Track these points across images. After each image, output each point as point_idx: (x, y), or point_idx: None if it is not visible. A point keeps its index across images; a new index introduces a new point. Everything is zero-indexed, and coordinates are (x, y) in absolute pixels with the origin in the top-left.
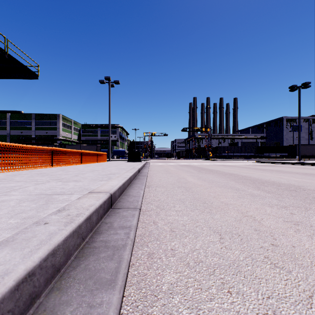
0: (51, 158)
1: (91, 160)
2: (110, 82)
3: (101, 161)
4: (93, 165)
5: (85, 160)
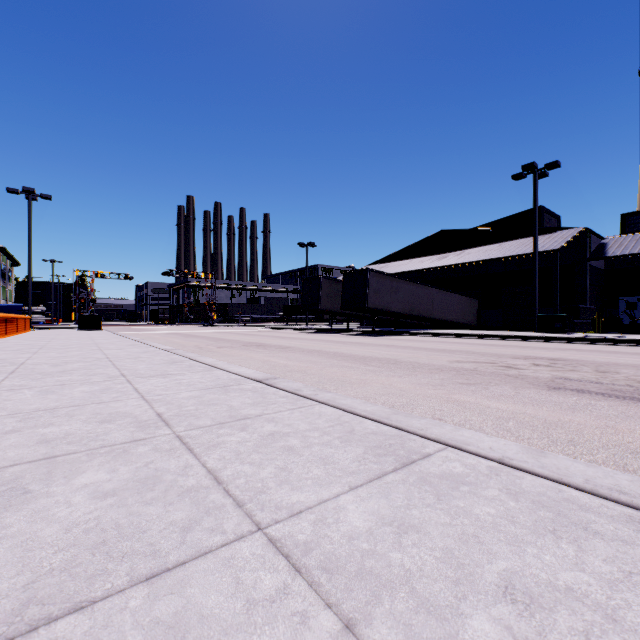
0: (6, 327)
1: (22, 329)
2: (32, 195)
3: (27, 329)
4: (45, 334)
5: (19, 328)
